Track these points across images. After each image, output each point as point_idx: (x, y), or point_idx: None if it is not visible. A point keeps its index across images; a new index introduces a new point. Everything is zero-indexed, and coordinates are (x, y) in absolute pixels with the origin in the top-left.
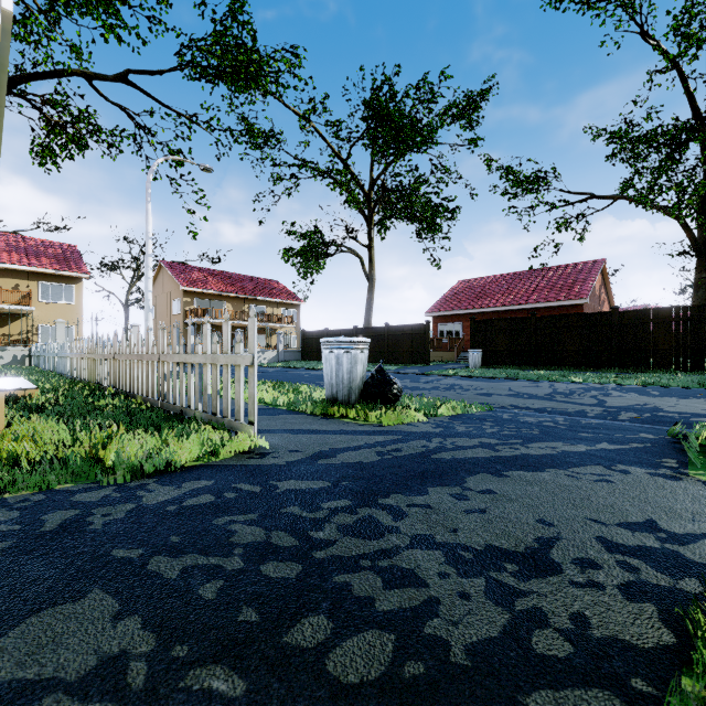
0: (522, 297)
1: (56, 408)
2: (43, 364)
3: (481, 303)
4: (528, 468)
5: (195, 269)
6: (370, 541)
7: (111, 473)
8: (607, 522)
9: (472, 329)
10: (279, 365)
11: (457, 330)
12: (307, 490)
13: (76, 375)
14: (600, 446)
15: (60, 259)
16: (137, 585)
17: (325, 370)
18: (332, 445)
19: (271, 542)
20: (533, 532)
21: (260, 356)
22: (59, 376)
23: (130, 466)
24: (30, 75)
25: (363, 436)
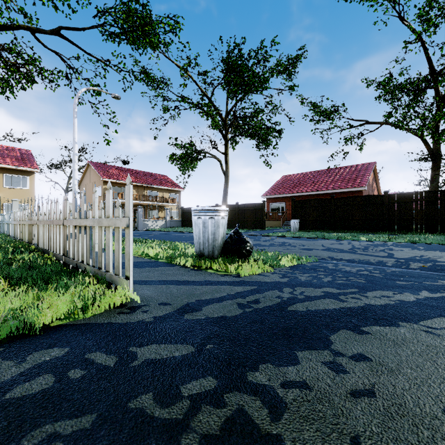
0: (324, 186)
1: None
2: (0, 229)
3: (297, 190)
4: (382, 322)
5: (112, 167)
6: None
7: None
8: None
9: (293, 206)
10: (166, 230)
11: (282, 207)
12: (167, 360)
13: (17, 236)
14: (423, 294)
15: (18, 159)
16: None
17: (195, 231)
18: (198, 296)
19: None
20: None
21: (154, 224)
22: (6, 237)
23: None
24: None
25: (225, 286)
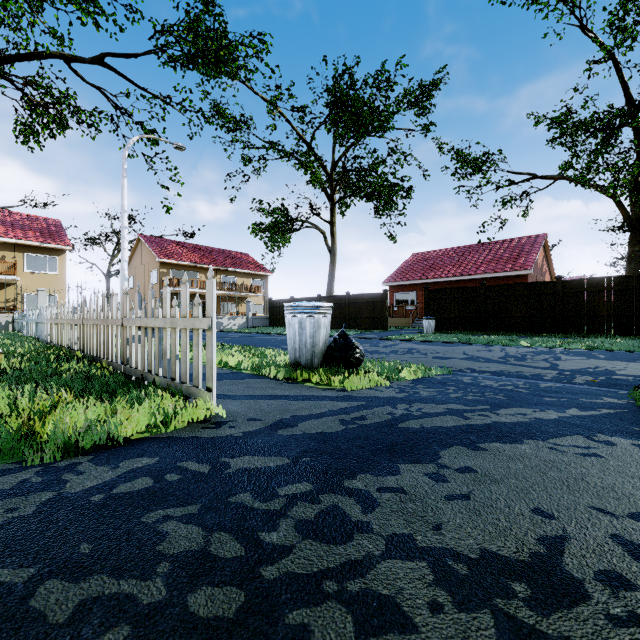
0: (471, 268)
1: (16, 373)
2: (24, 330)
3: (434, 274)
4: (505, 439)
5: (171, 243)
6: (335, 546)
7: (44, 449)
8: (615, 512)
9: (426, 297)
10: (248, 331)
11: (412, 298)
12: (262, 469)
13: (51, 340)
14: (571, 412)
15: (44, 233)
16: (1, 639)
17: (289, 334)
18: (294, 412)
19: (210, 550)
20: (532, 528)
21: (231, 323)
22: (35, 341)
23: (62, 441)
24: (11, 56)
25: (326, 402)
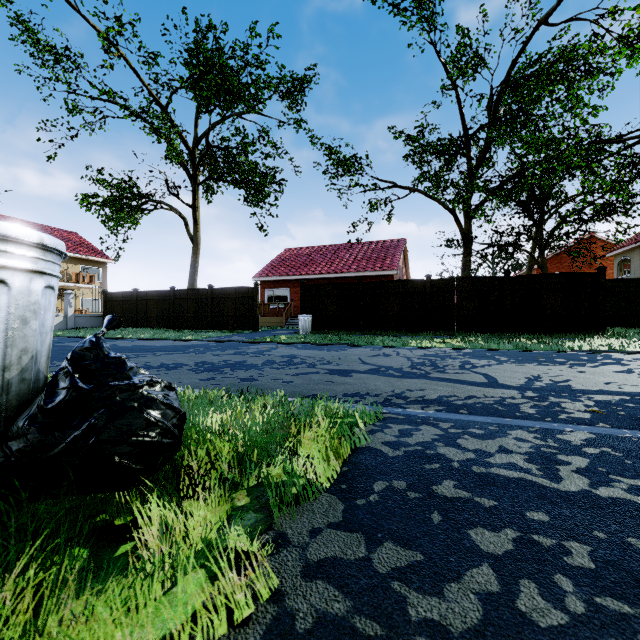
0: (344, 266)
1: None
2: None
3: (308, 270)
4: None
5: None
6: None
7: None
8: None
9: (302, 293)
10: (61, 334)
11: (285, 296)
12: None
13: None
14: None
15: None
16: None
17: None
18: None
19: None
20: None
21: None
22: None
23: None
24: None
25: None
